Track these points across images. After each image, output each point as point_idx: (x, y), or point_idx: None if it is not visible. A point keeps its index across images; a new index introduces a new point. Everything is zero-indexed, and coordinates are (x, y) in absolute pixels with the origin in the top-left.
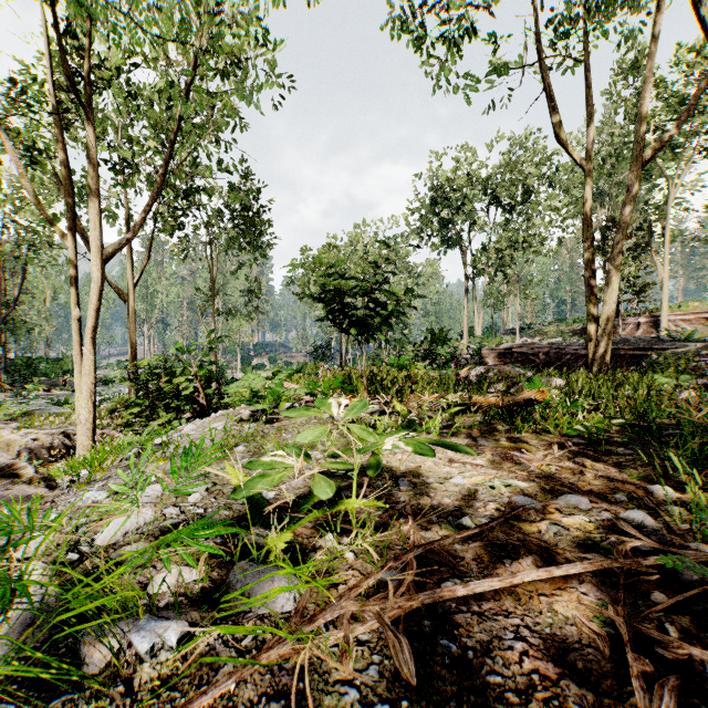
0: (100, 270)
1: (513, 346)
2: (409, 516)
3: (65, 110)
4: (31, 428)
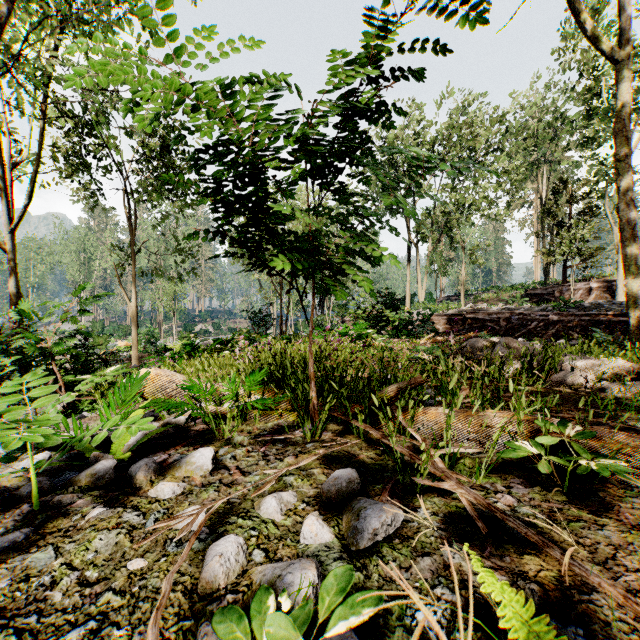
0: None
1: (462, 312)
2: None
3: None
4: None
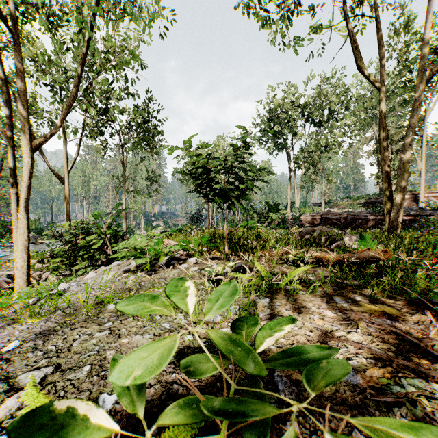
0: (31, 157)
1: (321, 214)
2: None
3: None
4: None
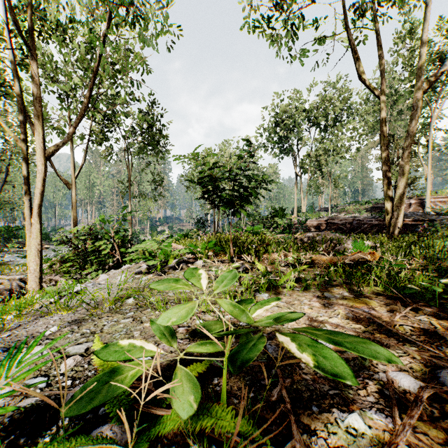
0: (44, 164)
1: (327, 219)
2: (290, 414)
3: (25, 56)
4: (2, 275)
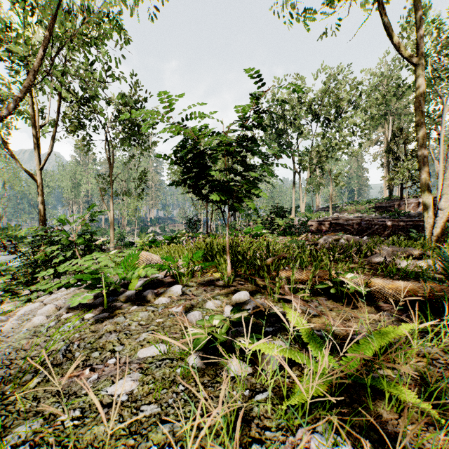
0: None
1: (329, 219)
2: None
3: None
4: None
